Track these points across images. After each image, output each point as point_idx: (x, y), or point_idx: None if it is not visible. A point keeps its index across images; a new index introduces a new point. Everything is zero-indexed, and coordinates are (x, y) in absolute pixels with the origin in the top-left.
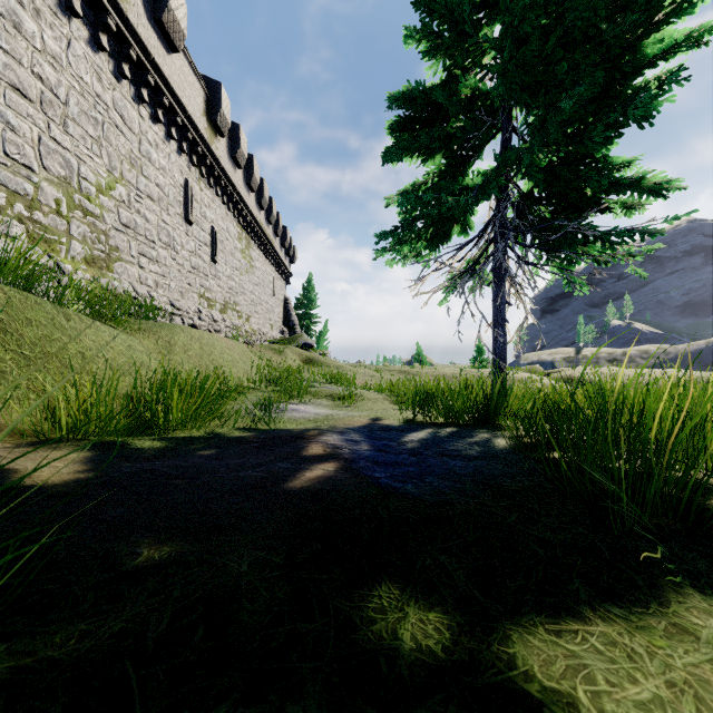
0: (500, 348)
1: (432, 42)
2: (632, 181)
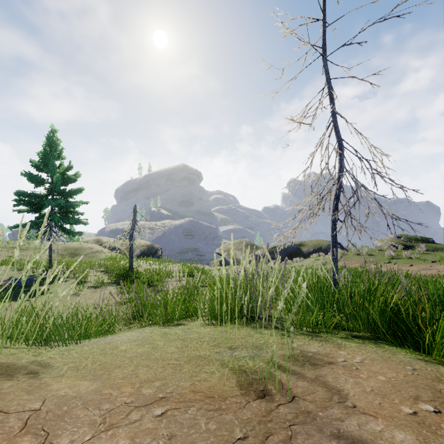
0: (50, 255)
1: (30, 179)
2: (80, 221)
